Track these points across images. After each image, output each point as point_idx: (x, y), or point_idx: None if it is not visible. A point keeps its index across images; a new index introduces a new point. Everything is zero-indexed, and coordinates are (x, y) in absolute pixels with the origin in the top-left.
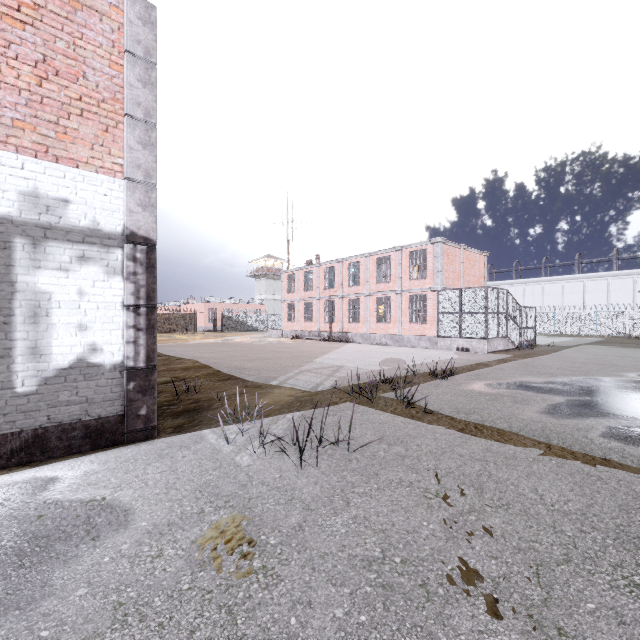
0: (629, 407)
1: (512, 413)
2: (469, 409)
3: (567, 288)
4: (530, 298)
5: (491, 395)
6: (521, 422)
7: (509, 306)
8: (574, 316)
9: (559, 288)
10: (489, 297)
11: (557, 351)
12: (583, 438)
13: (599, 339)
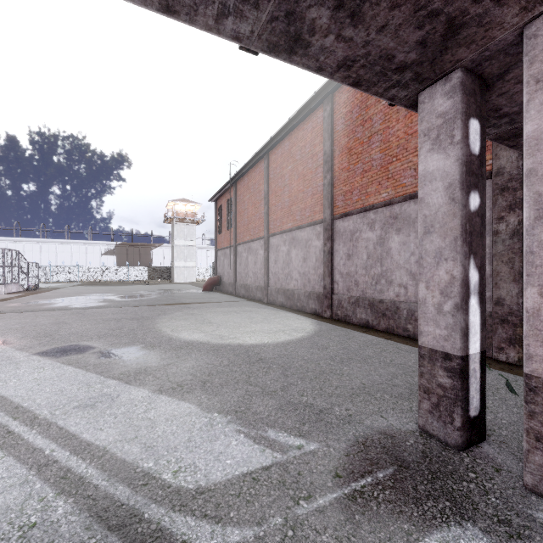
0: (82, 301)
1: (39, 307)
2: (19, 309)
3: (60, 248)
4: (30, 254)
5: (26, 306)
6: (44, 308)
7: (21, 262)
8: (65, 269)
9: (54, 248)
10: (6, 255)
11: (54, 290)
12: (65, 308)
13: (80, 283)
